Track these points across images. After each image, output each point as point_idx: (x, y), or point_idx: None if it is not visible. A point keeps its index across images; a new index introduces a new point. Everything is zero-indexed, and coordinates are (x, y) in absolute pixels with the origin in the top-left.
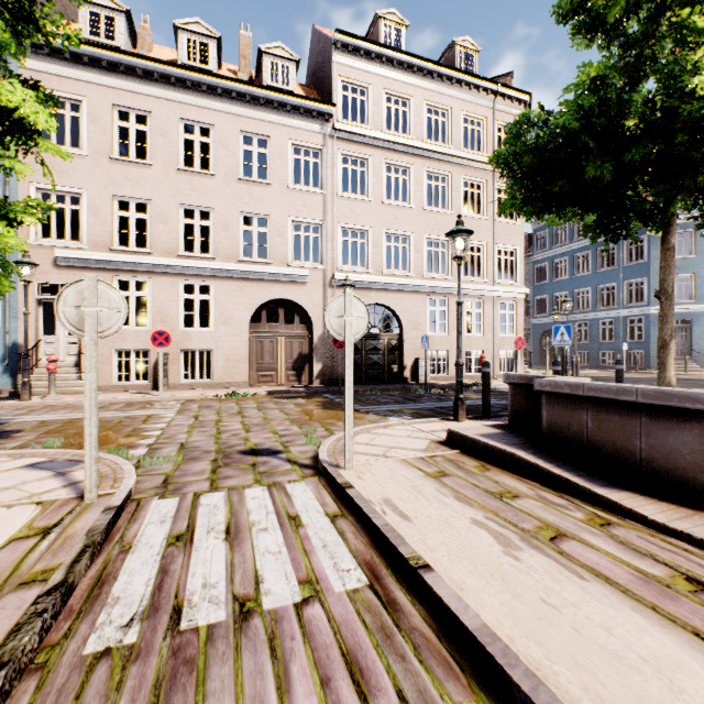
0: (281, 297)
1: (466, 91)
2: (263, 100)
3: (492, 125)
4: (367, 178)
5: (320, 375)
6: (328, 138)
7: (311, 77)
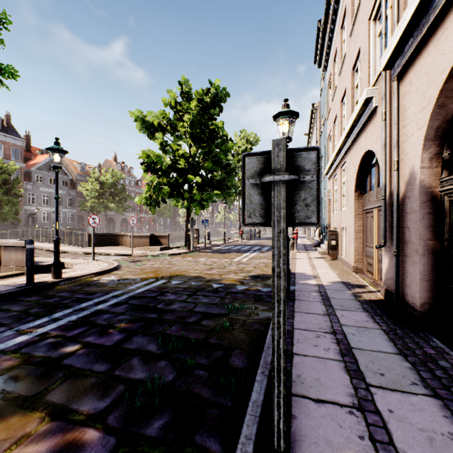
0: (364, 151)
1: None
2: None
3: None
4: None
5: (386, 280)
6: None
7: None
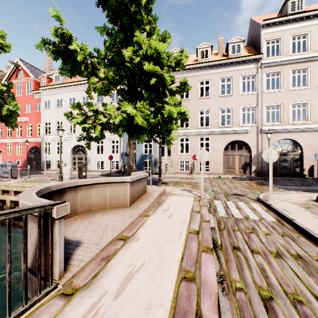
0: (236, 139)
1: None
2: (229, 63)
3: None
4: (280, 80)
5: (254, 171)
6: (258, 68)
7: (249, 41)
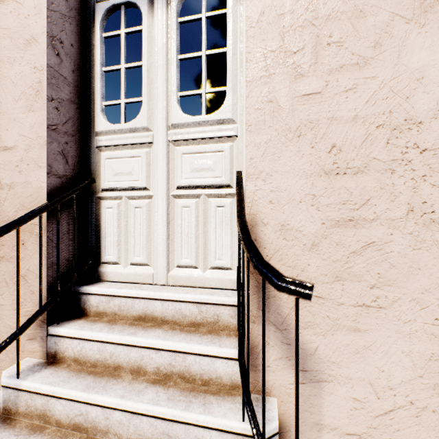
0: None
1: None
2: None
3: None
4: None
5: None
6: None
7: None
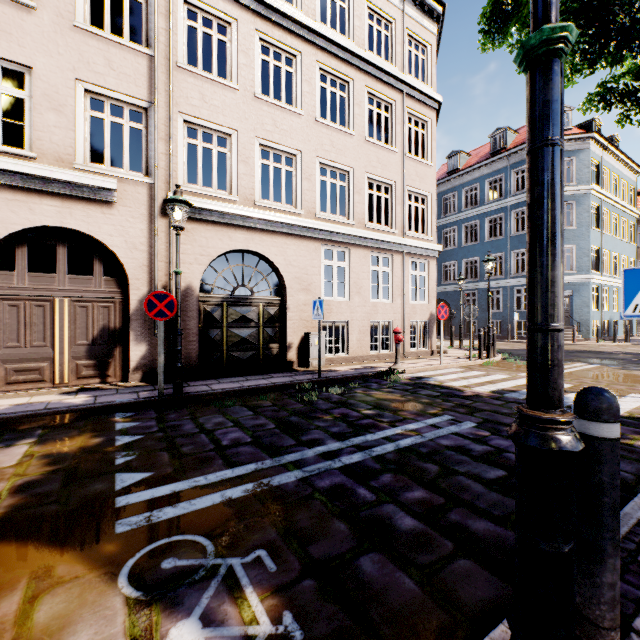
0: (57, 224)
1: None
2: None
3: (402, 33)
4: (231, 54)
5: (143, 365)
6: None
7: None
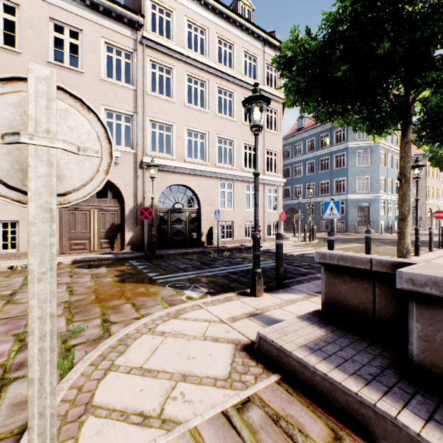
0: None
1: (246, 34)
2: None
3: (263, 63)
4: (172, 84)
5: (131, 242)
6: (138, 43)
7: (127, 0)
